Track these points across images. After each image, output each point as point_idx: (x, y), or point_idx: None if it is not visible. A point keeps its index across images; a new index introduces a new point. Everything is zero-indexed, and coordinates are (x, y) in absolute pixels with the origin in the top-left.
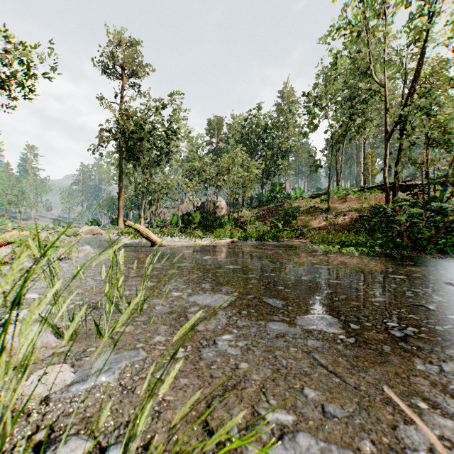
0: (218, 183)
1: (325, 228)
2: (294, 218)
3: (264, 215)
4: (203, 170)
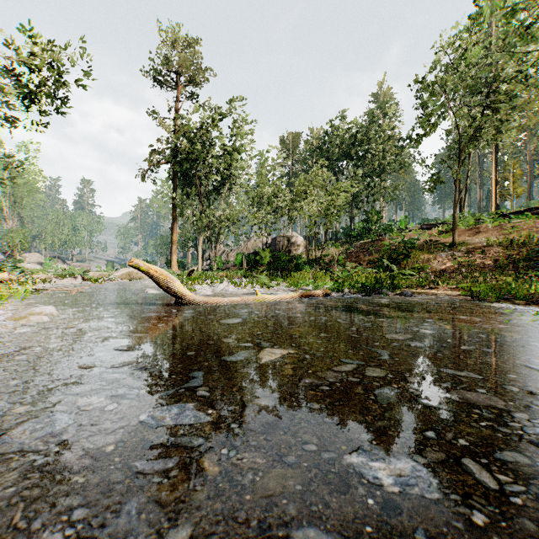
0: (294, 212)
1: (453, 270)
2: (405, 256)
3: (356, 253)
4: (275, 197)
